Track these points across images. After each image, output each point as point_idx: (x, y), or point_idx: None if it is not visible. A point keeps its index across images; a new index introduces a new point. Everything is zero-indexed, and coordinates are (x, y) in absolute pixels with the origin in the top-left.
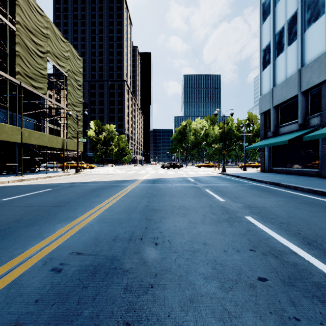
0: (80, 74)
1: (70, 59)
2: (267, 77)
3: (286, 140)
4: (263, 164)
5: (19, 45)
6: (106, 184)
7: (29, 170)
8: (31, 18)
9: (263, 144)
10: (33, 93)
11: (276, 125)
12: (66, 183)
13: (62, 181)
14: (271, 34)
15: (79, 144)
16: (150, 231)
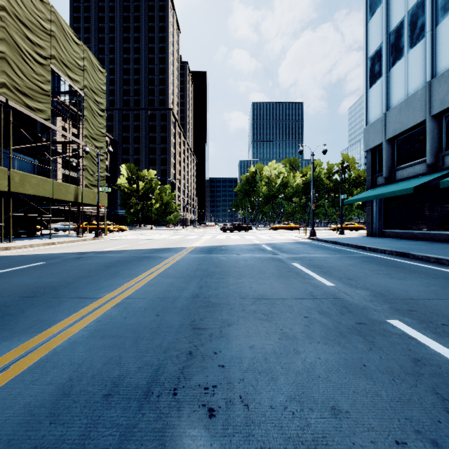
0: (103, 94)
1: (87, 71)
2: (377, 96)
3: (410, 188)
4: (370, 224)
5: (4, 43)
6: (135, 255)
7: (25, 233)
8: (25, 3)
9: (372, 194)
10: (32, 120)
11: (391, 167)
12: (72, 253)
13: (69, 249)
14: (383, 33)
15: (101, 196)
16: (197, 364)
